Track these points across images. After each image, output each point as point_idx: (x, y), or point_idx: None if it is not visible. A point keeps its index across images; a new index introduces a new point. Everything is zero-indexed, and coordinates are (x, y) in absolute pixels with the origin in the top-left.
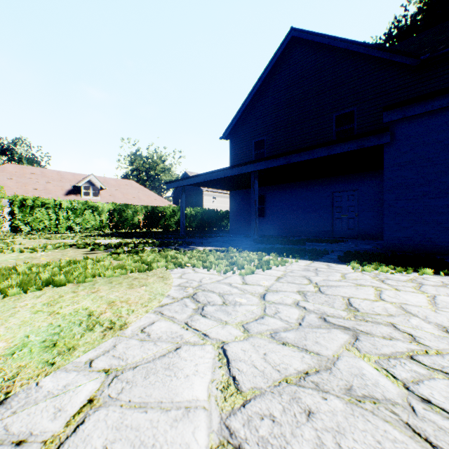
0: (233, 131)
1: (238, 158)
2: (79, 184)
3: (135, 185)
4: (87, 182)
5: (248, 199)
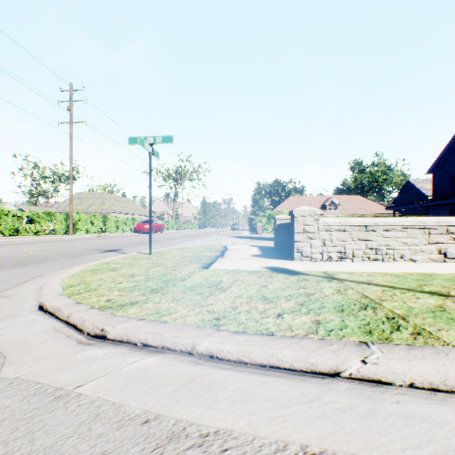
0: (434, 169)
1: (437, 186)
2: (325, 204)
3: (360, 199)
4: (329, 202)
5: (445, 212)
